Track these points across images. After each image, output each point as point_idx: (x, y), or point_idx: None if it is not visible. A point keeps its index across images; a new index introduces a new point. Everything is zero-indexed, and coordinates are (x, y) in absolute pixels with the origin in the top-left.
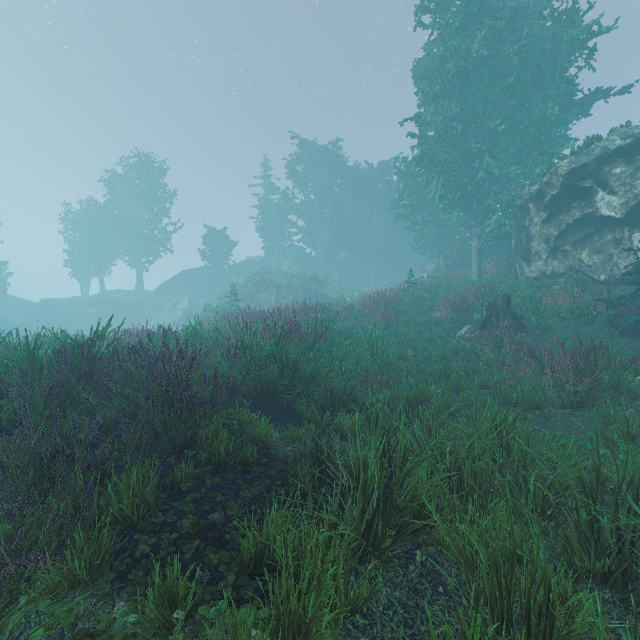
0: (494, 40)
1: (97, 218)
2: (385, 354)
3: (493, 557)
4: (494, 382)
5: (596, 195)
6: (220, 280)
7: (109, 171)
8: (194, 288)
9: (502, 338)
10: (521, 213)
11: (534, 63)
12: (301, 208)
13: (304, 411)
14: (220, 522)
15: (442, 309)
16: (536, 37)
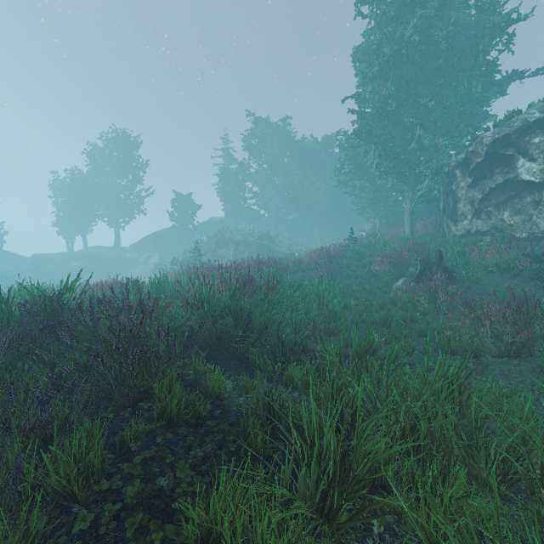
0: (424, 27)
1: (81, 185)
2: (331, 305)
3: None
4: (432, 331)
5: (517, 162)
6: (186, 238)
7: (91, 144)
8: (164, 245)
9: (436, 290)
10: (449, 179)
11: (460, 47)
12: (256, 176)
13: (257, 361)
14: (168, 487)
15: (380, 263)
16: (460, 26)
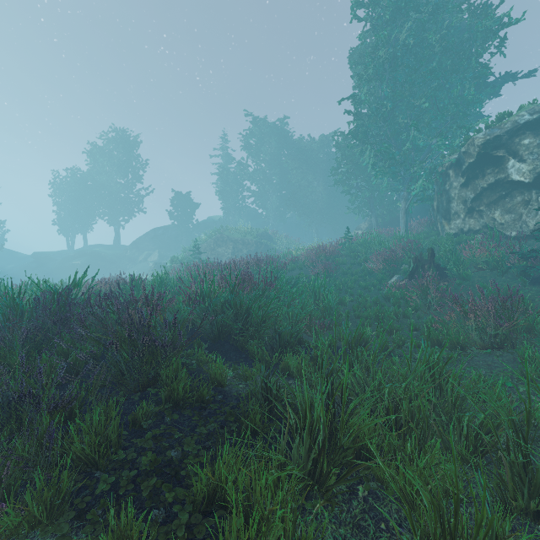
0: (419, 31)
1: (81, 184)
2: (326, 300)
3: (436, 502)
4: (422, 325)
5: (508, 163)
6: (185, 236)
7: (91, 144)
8: (163, 243)
9: (428, 286)
10: (442, 179)
11: (453, 50)
12: (254, 175)
13: (255, 352)
14: (177, 458)
15: (375, 261)
16: (454, 28)
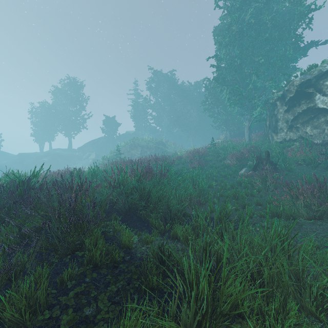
0: (257, 14)
1: (48, 111)
2: (201, 185)
3: None
4: (264, 202)
5: (315, 96)
6: (112, 143)
7: (54, 86)
8: (98, 147)
9: (266, 175)
10: (272, 107)
11: (279, 26)
12: (154, 106)
13: (154, 223)
14: (92, 314)
15: (230, 159)
16: (279, 13)
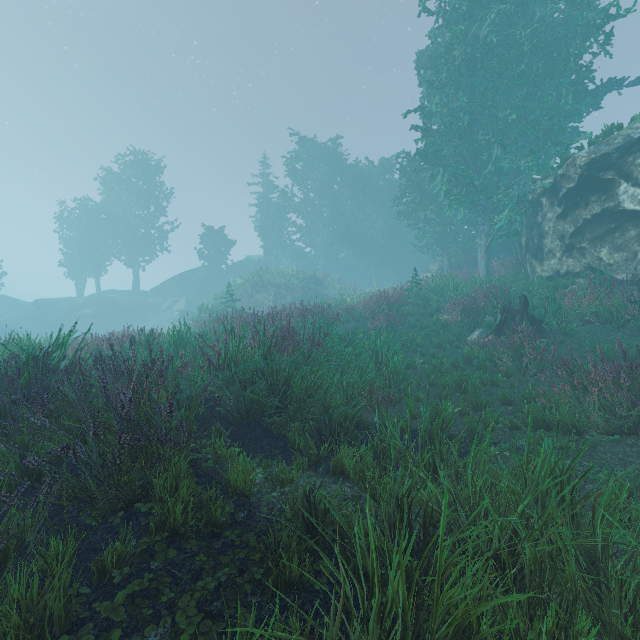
0: (503, 26)
1: (93, 217)
2: (392, 364)
3: None
4: (519, 398)
5: (618, 187)
6: (218, 280)
7: (105, 169)
8: (191, 288)
9: (521, 344)
10: (533, 209)
11: (546, 49)
12: (300, 207)
13: (296, 442)
14: None
15: (450, 311)
16: (546, 25)
